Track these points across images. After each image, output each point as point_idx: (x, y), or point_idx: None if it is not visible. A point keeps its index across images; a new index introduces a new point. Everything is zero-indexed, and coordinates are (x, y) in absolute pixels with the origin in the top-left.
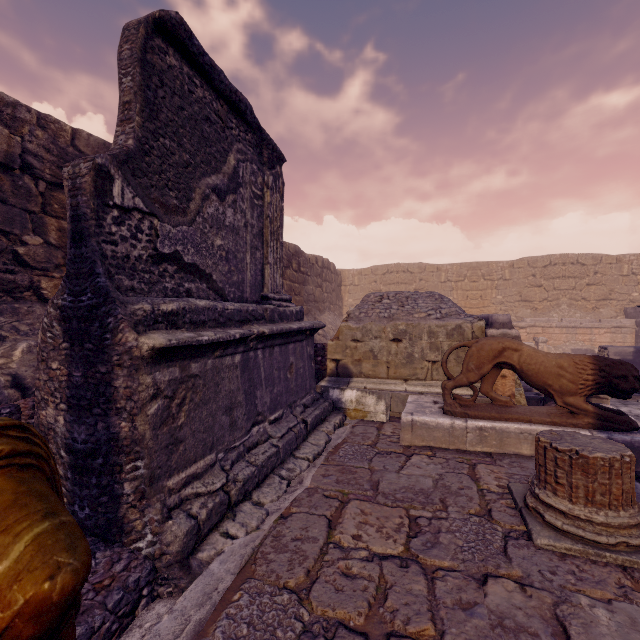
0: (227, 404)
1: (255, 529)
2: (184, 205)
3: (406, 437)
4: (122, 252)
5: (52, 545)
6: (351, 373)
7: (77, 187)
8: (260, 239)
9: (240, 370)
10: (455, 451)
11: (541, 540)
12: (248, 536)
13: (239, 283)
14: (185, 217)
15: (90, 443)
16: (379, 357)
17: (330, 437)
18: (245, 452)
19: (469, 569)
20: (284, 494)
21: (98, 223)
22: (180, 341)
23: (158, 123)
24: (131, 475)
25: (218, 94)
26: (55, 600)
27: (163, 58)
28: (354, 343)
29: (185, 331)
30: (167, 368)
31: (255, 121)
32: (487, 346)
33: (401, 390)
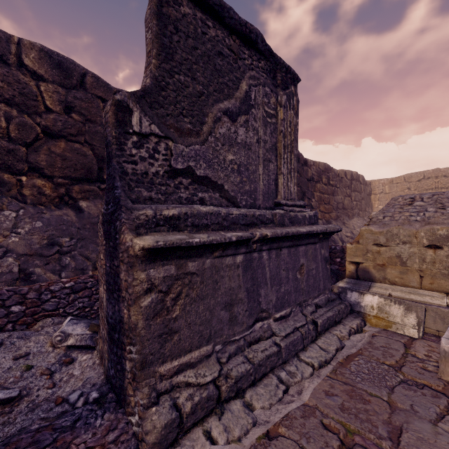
0: (227, 300)
1: (236, 439)
2: (197, 128)
3: (448, 370)
4: (141, 169)
5: None
6: (373, 277)
7: (106, 122)
8: (273, 153)
9: (242, 269)
10: None
11: None
12: (226, 446)
13: (251, 192)
14: (198, 138)
15: (113, 319)
16: (408, 264)
17: (342, 343)
18: (245, 346)
19: None
20: (277, 403)
21: (120, 147)
22: (167, 243)
23: (173, 63)
24: (129, 356)
25: (230, 31)
26: None
27: (178, 9)
28: (376, 247)
29: (186, 233)
30: (162, 266)
31: (267, 48)
32: None
33: (440, 305)
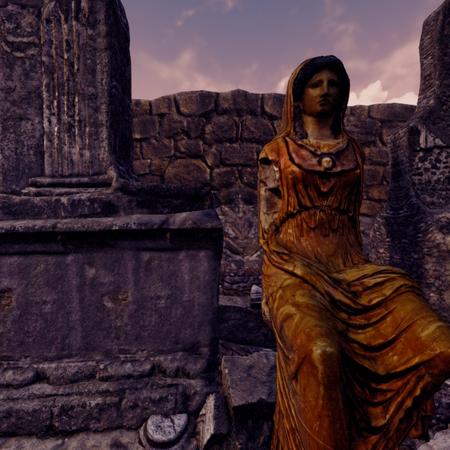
0: None
1: None
2: None
3: None
4: (425, 179)
5: (448, 334)
6: None
7: (396, 146)
8: None
9: None
10: None
11: None
12: None
13: None
14: None
15: None
16: None
17: None
18: None
19: None
20: None
21: (409, 164)
22: None
23: None
24: None
25: None
26: None
27: None
28: None
29: None
30: None
31: None
32: None
33: None
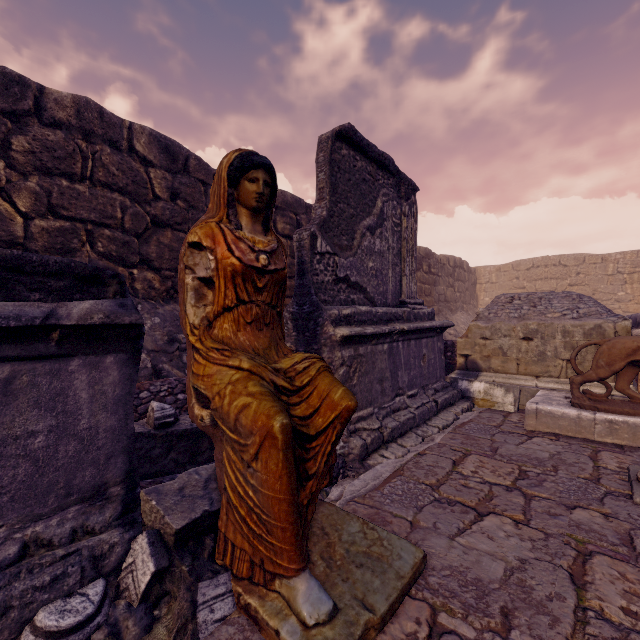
0: (379, 377)
1: (401, 457)
2: (350, 243)
3: (530, 423)
4: (320, 279)
5: (348, 393)
6: (480, 368)
7: (301, 246)
8: (399, 257)
9: (387, 355)
10: (581, 440)
11: (639, 499)
12: (397, 459)
13: (384, 292)
14: (351, 251)
15: None
16: (508, 354)
17: (458, 417)
18: (391, 413)
19: (563, 501)
20: (420, 444)
21: (311, 265)
22: (356, 332)
23: (337, 195)
24: None
25: (370, 160)
26: (352, 408)
27: (339, 153)
28: (483, 341)
29: (355, 327)
30: (347, 349)
31: (395, 168)
32: (619, 344)
33: (531, 385)
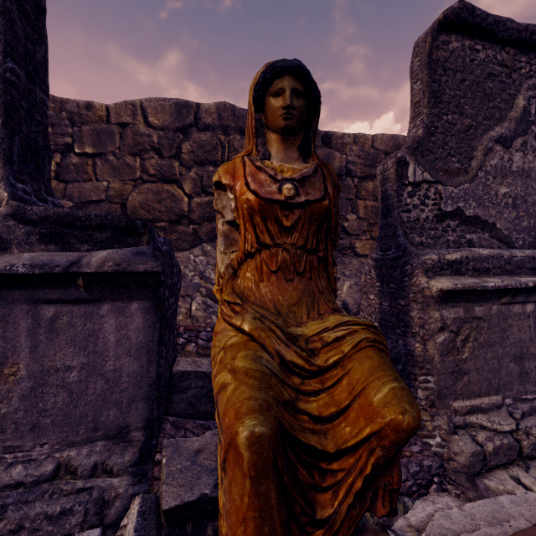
0: (515, 352)
1: None
2: (465, 165)
3: None
4: (413, 217)
5: (400, 396)
6: None
7: (385, 178)
8: None
9: (533, 320)
10: None
11: None
12: None
13: (530, 228)
14: (466, 176)
15: (393, 353)
16: None
17: None
18: None
19: None
20: None
21: (398, 199)
22: (465, 286)
23: (441, 105)
24: (423, 385)
25: (502, 44)
26: (404, 428)
27: (445, 49)
28: None
29: (468, 277)
30: (452, 307)
31: None
32: None
33: None
